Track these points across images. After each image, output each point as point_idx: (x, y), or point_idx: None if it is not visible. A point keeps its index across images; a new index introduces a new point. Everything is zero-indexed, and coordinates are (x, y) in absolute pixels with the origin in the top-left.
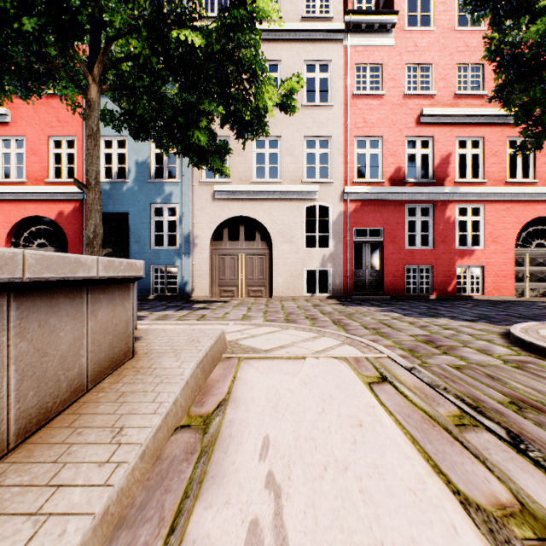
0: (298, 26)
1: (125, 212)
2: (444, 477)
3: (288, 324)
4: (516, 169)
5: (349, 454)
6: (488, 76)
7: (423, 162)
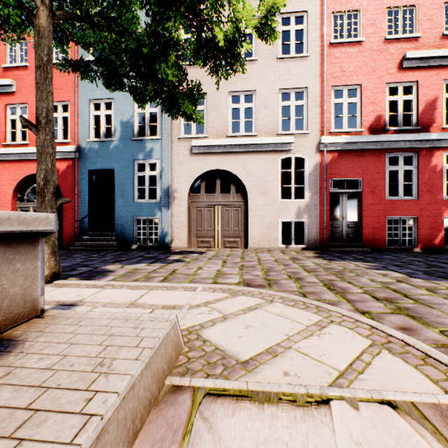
0: None
1: (111, 168)
2: None
3: (272, 292)
4: None
5: None
6: None
7: (391, 119)
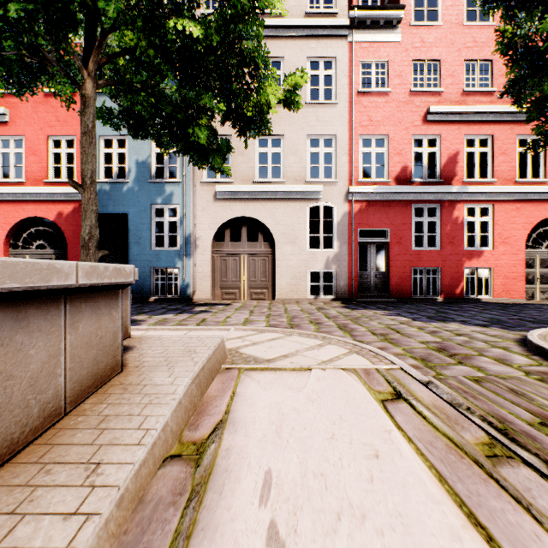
0: (301, 22)
1: (125, 212)
2: (483, 531)
3: (292, 330)
4: (526, 168)
5: (366, 496)
6: (497, 72)
7: (429, 162)
